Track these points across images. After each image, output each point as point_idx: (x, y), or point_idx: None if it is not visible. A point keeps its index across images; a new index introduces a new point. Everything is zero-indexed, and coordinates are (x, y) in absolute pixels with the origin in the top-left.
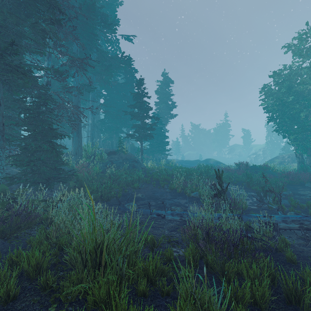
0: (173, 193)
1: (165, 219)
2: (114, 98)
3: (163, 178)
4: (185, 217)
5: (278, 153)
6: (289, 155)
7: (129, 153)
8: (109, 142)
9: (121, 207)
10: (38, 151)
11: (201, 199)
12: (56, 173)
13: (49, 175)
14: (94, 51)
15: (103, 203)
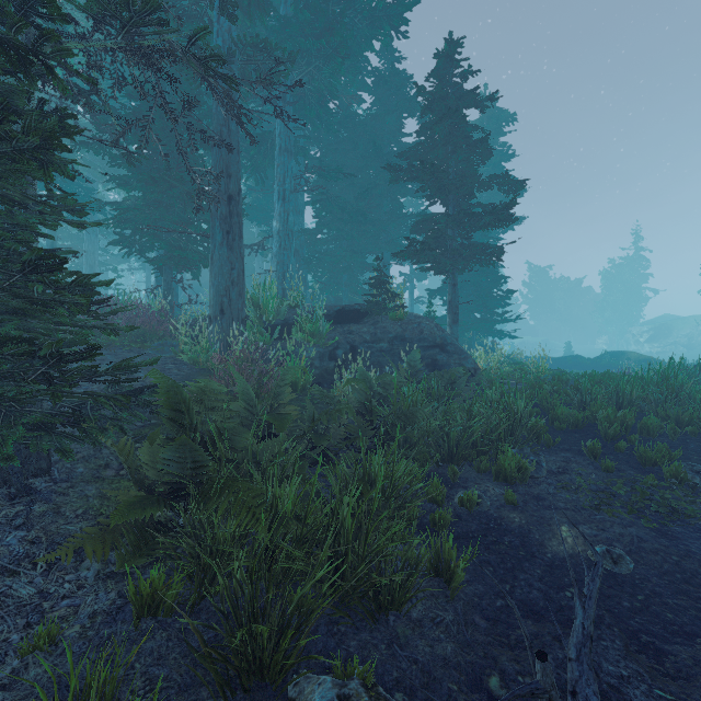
0: None
1: None
2: (344, 167)
3: (611, 418)
4: None
5: None
6: None
7: (409, 318)
8: (329, 300)
9: None
10: None
11: None
12: None
13: None
14: None
15: (367, 690)
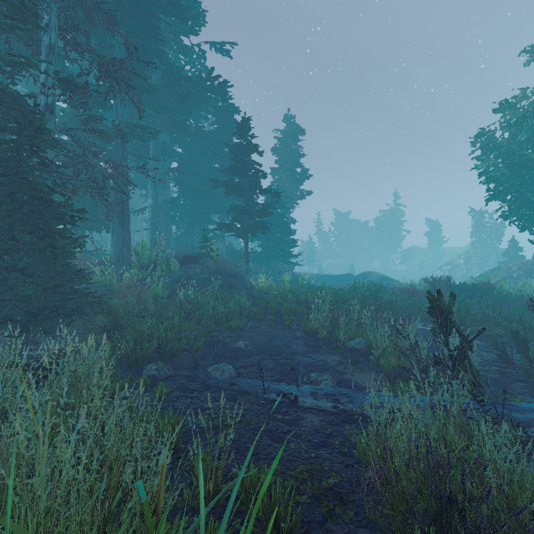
0: (310, 339)
1: (298, 406)
2: (196, 160)
3: (289, 308)
4: (345, 404)
5: (494, 263)
6: (520, 264)
7: (223, 260)
8: (188, 241)
9: (200, 374)
10: (13, 251)
11: (372, 356)
12: (56, 299)
13: (40, 304)
14: (156, 66)
15: (162, 364)
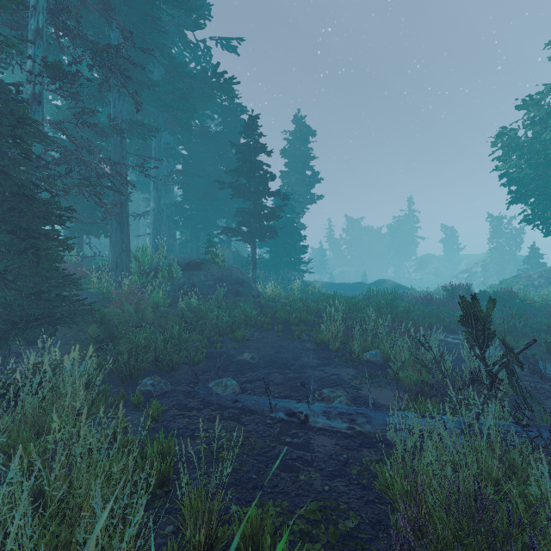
0: (321, 351)
1: (309, 426)
2: (201, 162)
3: (298, 317)
4: (362, 425)
5: (513, 270)
6: (542, 272)
7: (228, 267)
8: (193, 247)
9: (200, 390)
10: None
11: (390, 370)
12: (41, 307)
13: (21, 312)
14: (158, 61)
15: (158, 378)
